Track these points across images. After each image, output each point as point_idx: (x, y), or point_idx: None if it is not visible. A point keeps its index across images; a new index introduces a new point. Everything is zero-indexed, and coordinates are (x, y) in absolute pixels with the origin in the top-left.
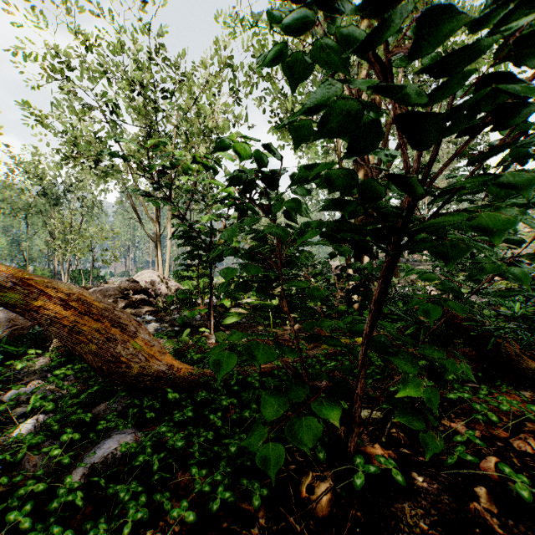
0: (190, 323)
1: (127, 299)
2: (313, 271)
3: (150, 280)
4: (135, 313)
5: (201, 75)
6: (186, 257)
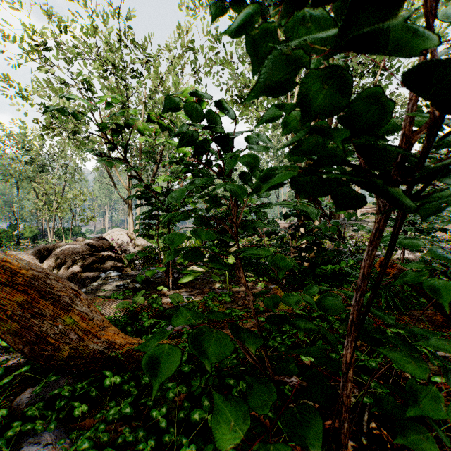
0: (150, 280)
1: (94, 256)
2: (268, 230)
3: (119, 237)
4: (101, 269)
5: (166, 58)
6: (145, 216)
